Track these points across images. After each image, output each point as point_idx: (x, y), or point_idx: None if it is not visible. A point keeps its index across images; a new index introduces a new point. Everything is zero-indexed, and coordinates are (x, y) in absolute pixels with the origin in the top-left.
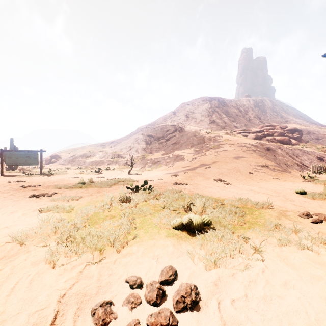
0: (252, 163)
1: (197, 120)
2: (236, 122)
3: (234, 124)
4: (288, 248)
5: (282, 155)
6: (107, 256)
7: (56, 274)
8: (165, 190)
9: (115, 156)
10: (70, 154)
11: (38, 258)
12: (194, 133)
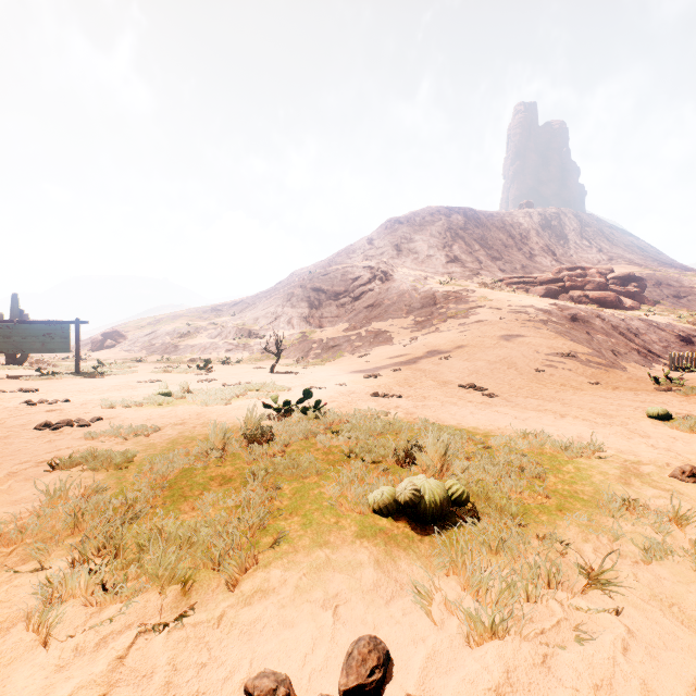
0: (542, 348)
1: (419, 257)
2: (503, 261)
3: (498, 264)
4: (672, 571)
5: (605, 331)
6: (201, 600)
7: (48, 667)
8: (352, 411)
9: (243, 333)
10: (144, 329)
11: (13, 610)
12: (414, 284)
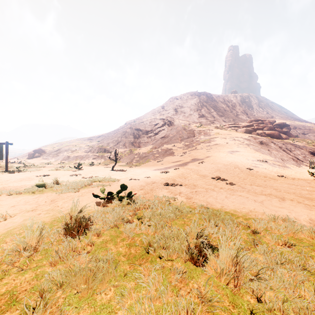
0: (250, 157)
1: (186, 115)
2: (224, 117)
3: (222, 118)
4: None
5: (276, 149)
6: None
7: None
8: (152, 197)
9: (102, 150)
10: (55, 148)
11: None
12: (184, 127)
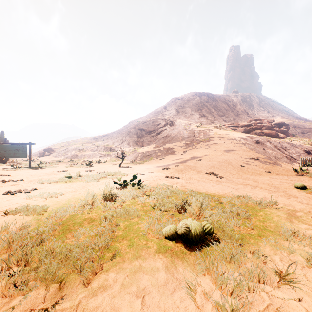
0: (243, 156)
1: (187, 115)
2: (225, 116)
3: (222, 118)
4: None
5: (271, 148)
6: (69, 293)
7: None
8: (156, 185)
9: (107, 149)
10: (63, 147)
11: None
12: (185, 127)
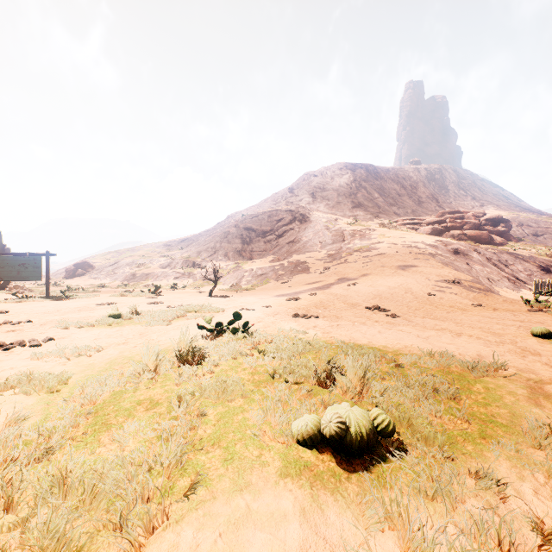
0: (432, 276)
1: (331, 203)
2: (397, 206)
3: (393, 209)
4: None
5: (481, 262)
6: None
7: None
8: (276, 331)
9: (189, 264)
10: (109, 261)
11: None
12: (327, 225)
